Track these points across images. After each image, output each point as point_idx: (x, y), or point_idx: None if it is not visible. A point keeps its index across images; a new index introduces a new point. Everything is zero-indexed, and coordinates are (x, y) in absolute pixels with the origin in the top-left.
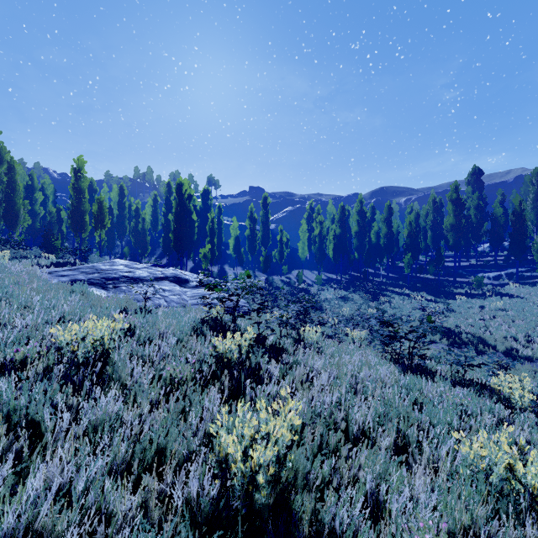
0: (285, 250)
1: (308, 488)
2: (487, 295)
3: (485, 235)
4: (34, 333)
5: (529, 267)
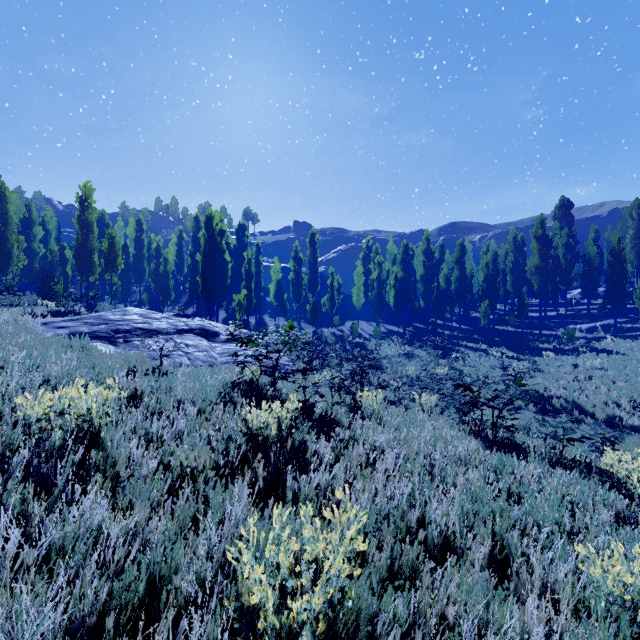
0: (337, 298)
1: (375, 636)
2: (580, 351)
3: (576, 280)
4: (1, 403)
5: (629, 318)
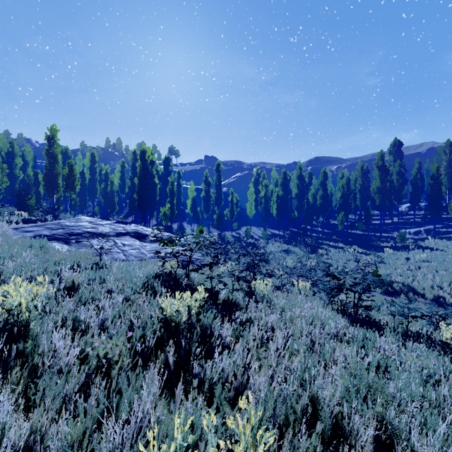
0: (235, 210)
1: None
2: (410, 248)
3: (405, 197)
4: None
5: (444, 224)
